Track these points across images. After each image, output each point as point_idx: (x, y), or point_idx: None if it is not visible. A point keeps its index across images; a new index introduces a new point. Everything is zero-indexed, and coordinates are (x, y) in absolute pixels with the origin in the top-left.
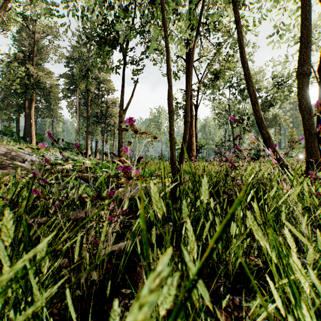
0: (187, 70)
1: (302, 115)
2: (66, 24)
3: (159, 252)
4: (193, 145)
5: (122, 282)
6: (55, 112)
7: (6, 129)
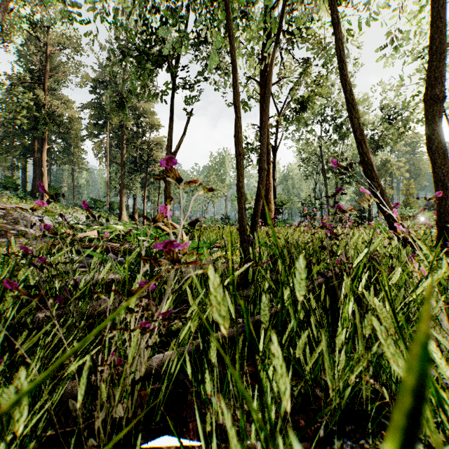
0: (262, 98)
1: (432, 159)
2: (91, 32)
3: (221, 404)
4: (270, 203)
5: (163, 422)
6: (76, 157)
7: (7, 181)
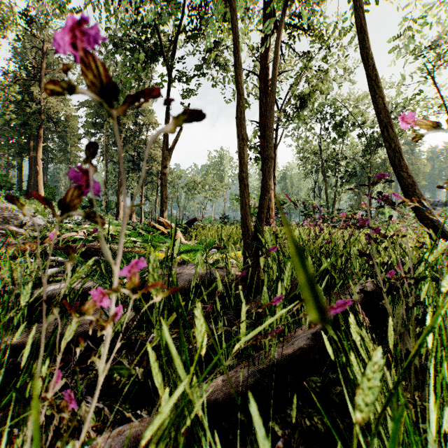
0: (262, 92)
1: None
2: None
3: None
4: (271, 202)
5: None
6: (73, 156)
7: (2, 179)
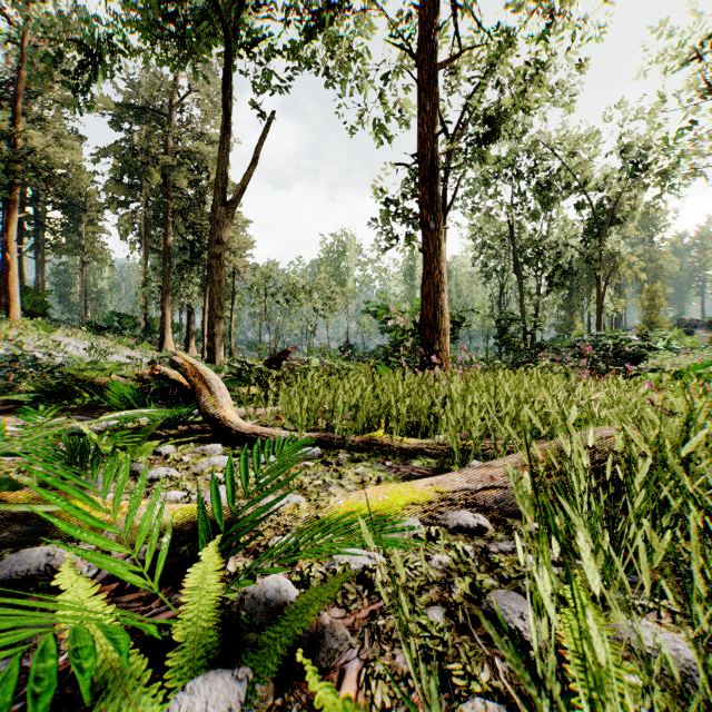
0: (423, 91)
1: None
2: None
3: None
4: (442, 317)
5: None
6: (90, 241)
7: None
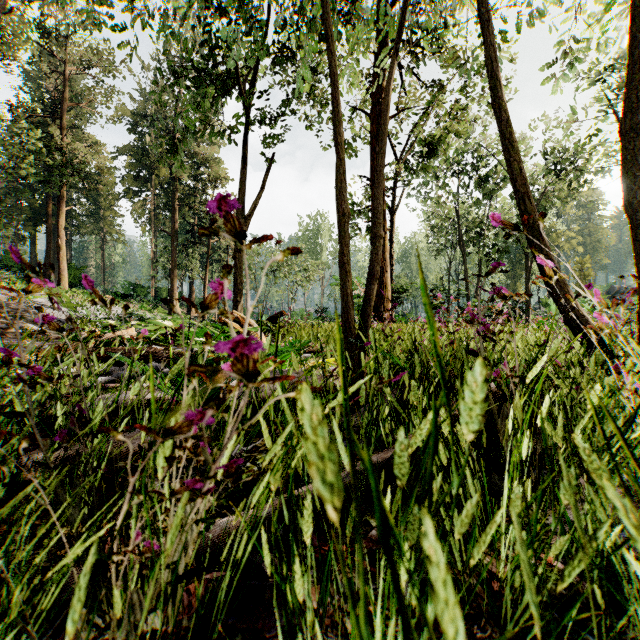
0: (374, 138)
1: (633, 220)
2: (128, 42)
3: None
4: (386, 289)
5: None
6: (108, 223)
7: (9, 257)
